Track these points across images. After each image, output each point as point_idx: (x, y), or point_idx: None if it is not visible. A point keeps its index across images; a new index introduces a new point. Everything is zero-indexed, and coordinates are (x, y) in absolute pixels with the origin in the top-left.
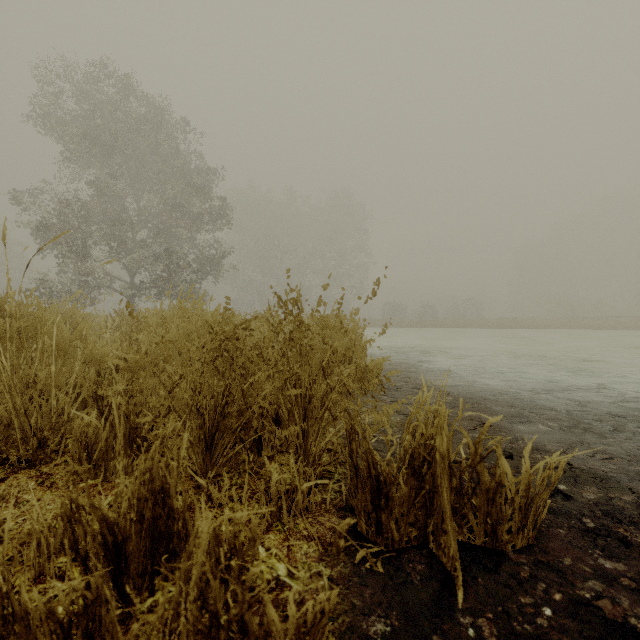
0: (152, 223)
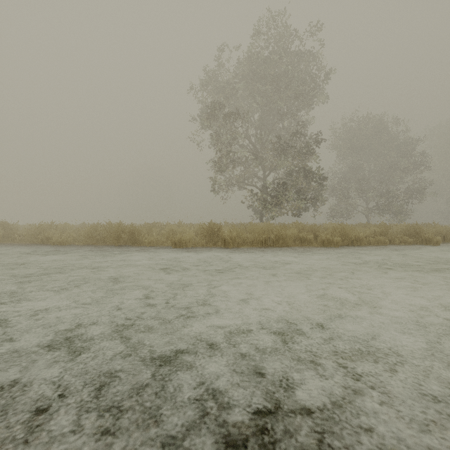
0: (378, 176)
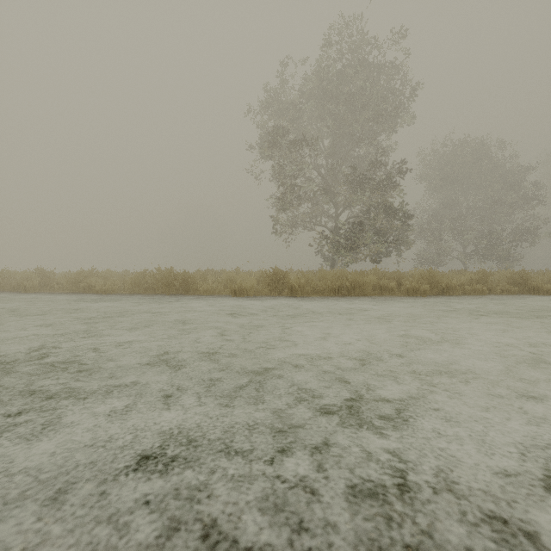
0: (478, 214)
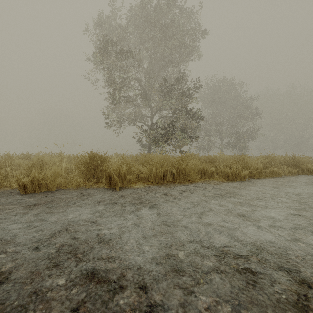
0: (228, 122)
